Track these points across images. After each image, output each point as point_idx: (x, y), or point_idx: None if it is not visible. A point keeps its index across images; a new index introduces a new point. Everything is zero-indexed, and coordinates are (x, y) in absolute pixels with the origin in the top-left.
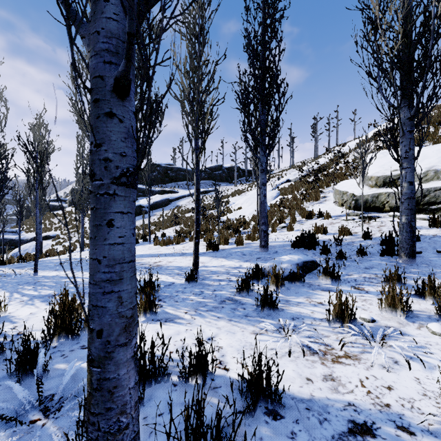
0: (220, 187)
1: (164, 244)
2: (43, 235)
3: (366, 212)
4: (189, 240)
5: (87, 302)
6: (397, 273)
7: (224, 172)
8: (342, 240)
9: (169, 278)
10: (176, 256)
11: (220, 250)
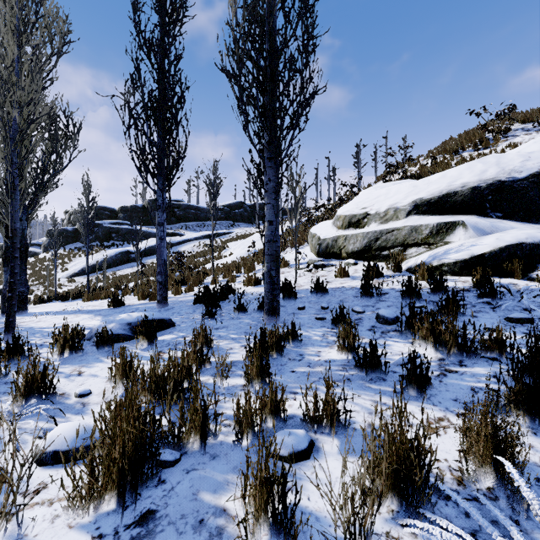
0: (238, 228)
1: (88, 299)
2: None
3: (328, 259)
4: (122, 294)
5: None
6: (205, 334)
7: (247, 211)
8: (244, 293)
9: None
10: (63, 314)
11: (124, 306)
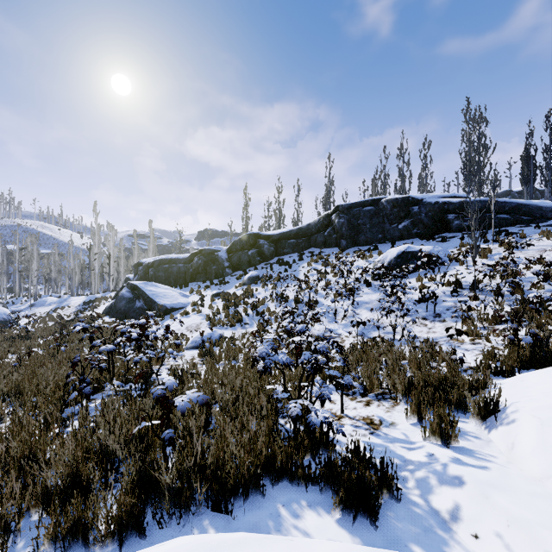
0: None
1: None
2: None
3: None
4: None
5: None
6: None
7: (514, 197)
8: None
9: None
10: None
11: None
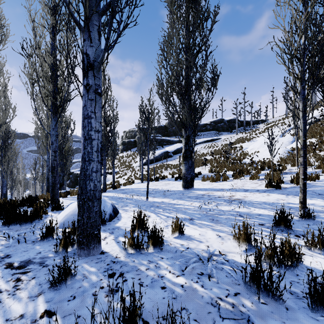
0: (223, 135)
1: (213, 180)
2: (109, 171)
3: None
4: (233, 178)
5: (232, 229)
6: None
7: (225, 124)
8: None
9: (272, 213)
10: (241, 192)
11: (282, 188)
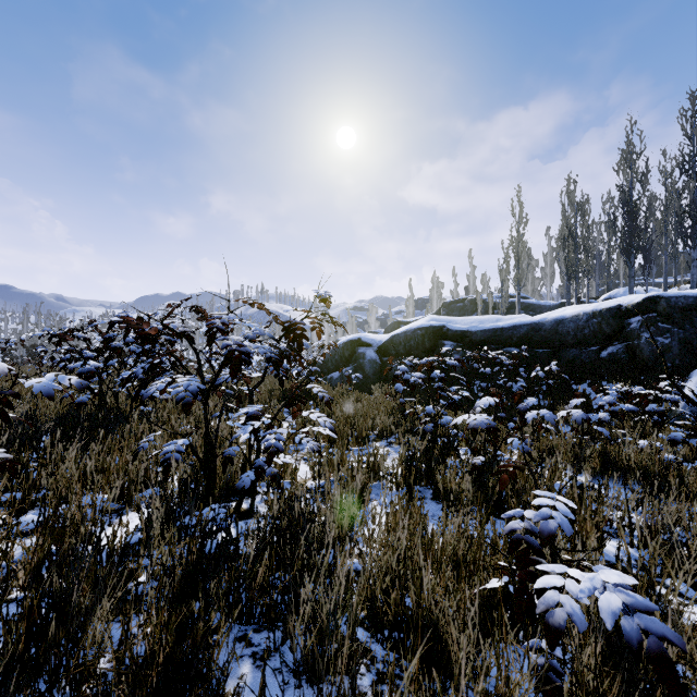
0: None
1: None
2: None
3: None
4: None
5: None
6: None
7: None
8: None
9: None
10: None
11: None
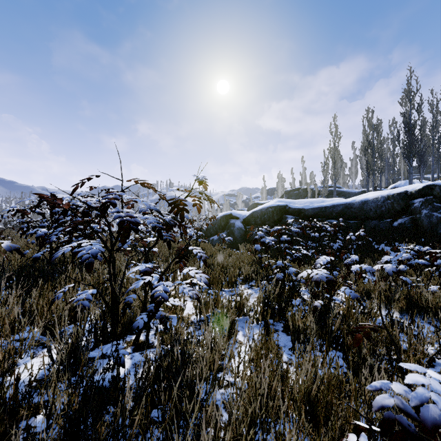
0: None
1: None
2: None
3: None
4: None
5: None
6: None
7: None
8: None
9: None
10: None
11: None
